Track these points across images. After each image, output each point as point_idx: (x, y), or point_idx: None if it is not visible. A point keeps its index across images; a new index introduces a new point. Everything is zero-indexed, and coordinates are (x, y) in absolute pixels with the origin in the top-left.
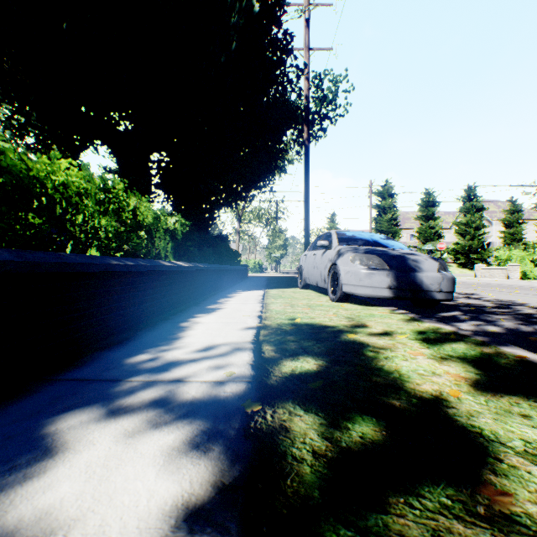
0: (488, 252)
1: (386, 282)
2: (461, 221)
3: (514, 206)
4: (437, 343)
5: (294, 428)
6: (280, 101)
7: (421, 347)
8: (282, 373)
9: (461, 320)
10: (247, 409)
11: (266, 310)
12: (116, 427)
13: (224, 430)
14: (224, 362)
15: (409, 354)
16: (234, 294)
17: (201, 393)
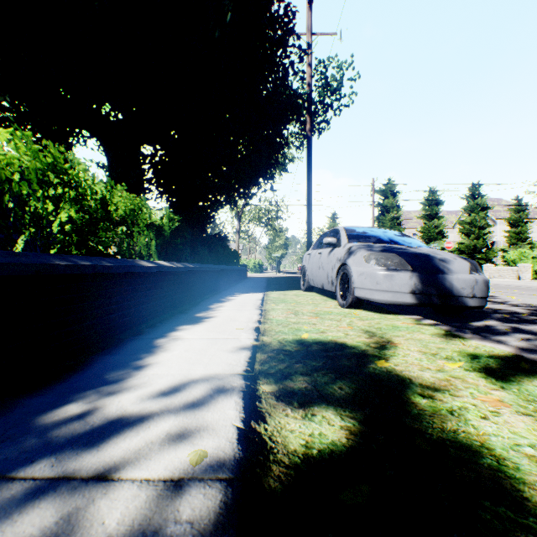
0: (493, 251)
1: (409, 286)
2: (466, 220)
3: (520, 205)
4: (510, 378)
5: None
6: (281, 87)
7: (492, 387)
8: (289, 455)
9: (503, 332)
10: None
11: (265, 320)
12: None
13: None
14: (194, 421)
15: (482, 403)
16: (230, 297)
17: (128, 528)
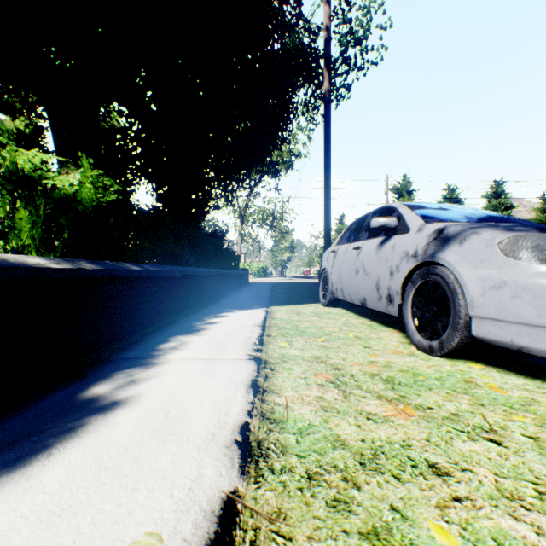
0: None
1: None
2: None
3: None
4: None
5: None
6: (291, 15)
7: None
8: None
9: None
10: None
11: (262, 433)
12: None
13: None
14: None
15: None
16: (211, 319)
17: None
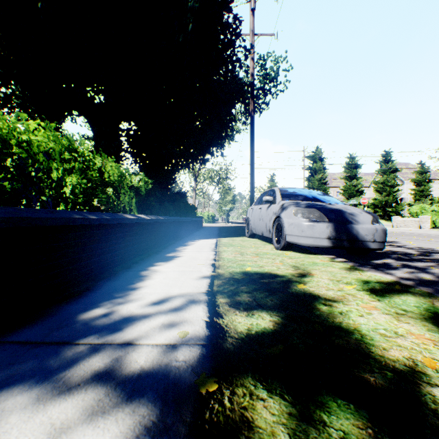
0: (401, 206)
1: (326, 233)
2: (379, 180)
3: (423, 168)
4: (386, 295)
5: (258, 422)
6: (230, 78)
7: (372, 300)
8: (238, 333)
9: (394, 267)
10: (201, 390)
11: (219, 259)
12: (41, 420)
13: (173, 425)
14: (178, 318)
15: (362, 308)
16: (191, 242)
17: (151, 363)
